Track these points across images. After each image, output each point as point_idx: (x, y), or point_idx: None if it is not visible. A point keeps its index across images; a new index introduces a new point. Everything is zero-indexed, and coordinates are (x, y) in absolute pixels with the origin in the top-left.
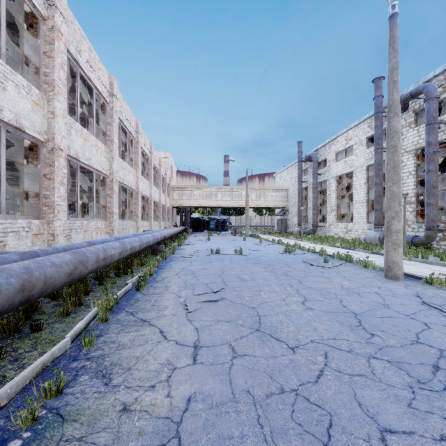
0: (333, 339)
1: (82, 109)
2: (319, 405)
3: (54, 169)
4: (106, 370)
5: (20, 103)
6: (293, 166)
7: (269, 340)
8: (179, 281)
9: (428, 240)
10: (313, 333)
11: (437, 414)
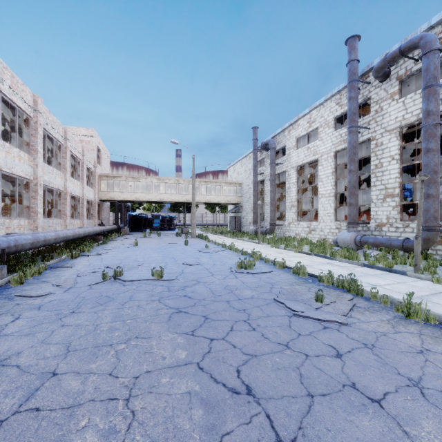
0: None
1: None
2: None
3: None
4: None
5: None
6: (247, 157)
7: None
8: None
9: (426, 245)
10: None
11: None
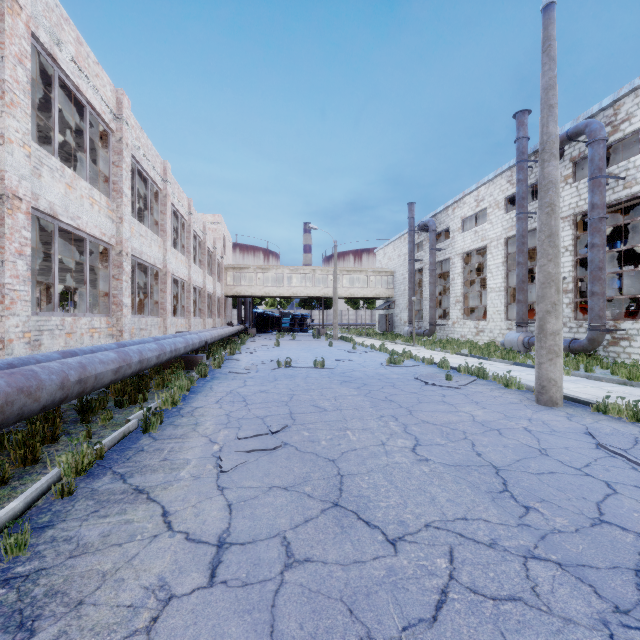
0: (463, 520)
1: (73, 140)
2: None
3: (4, 230)
4: (32, 608)
5: None
6: (401, 239)
7: (353, 525)
8: (219, 413)
9: (592, 345)
10: (430, 508)
11: None
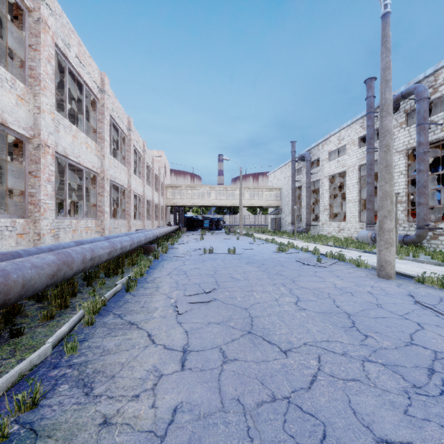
0: (326, 341)
1: (72, 105)
2: (312, 414)
3: (40, 166)
4: (88, 378)
5: (3, 97)
6: (286, 166)
7: (261, 343)
8: (170, 281)
9: (418, 239)
10: (306, 335)
11: (435, 422)
